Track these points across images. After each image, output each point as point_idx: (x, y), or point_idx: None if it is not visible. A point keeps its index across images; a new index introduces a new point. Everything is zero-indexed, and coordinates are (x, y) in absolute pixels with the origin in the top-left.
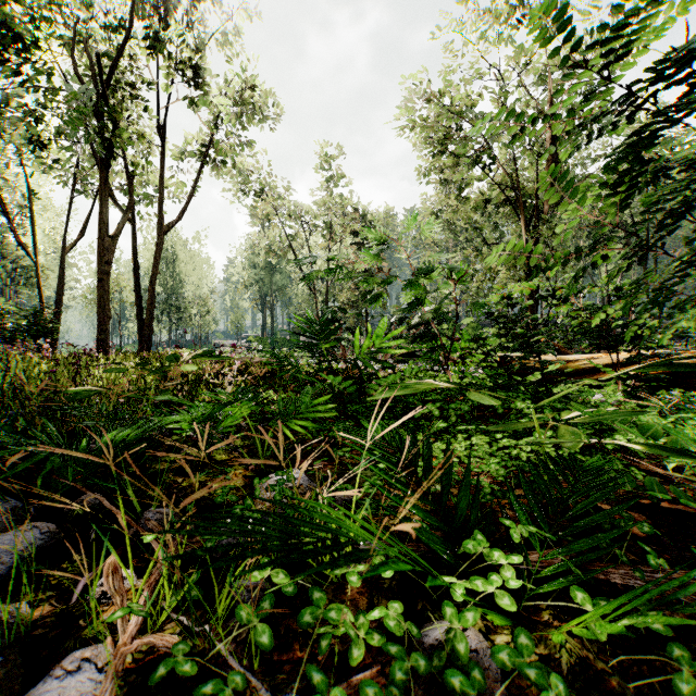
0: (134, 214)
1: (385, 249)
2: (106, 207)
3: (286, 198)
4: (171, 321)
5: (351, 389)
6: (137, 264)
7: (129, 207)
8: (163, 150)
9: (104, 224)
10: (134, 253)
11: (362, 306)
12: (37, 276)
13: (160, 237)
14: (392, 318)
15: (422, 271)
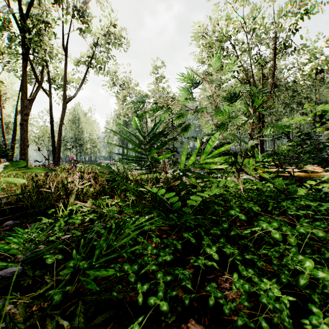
0: (50, 93)
1: (198, 84)
2: (25, 82)
3: (133, 89)
4: (77, 151)
5: (173, 199)
6: (52, 119)
7: (40, 83)
8: (66, 58)
9: (24, 92)
10: (50, 113)
11: (171, 143)
12: (2, 127)
13: (64, 105)
14: (201, 140)
15: (232, 96)
